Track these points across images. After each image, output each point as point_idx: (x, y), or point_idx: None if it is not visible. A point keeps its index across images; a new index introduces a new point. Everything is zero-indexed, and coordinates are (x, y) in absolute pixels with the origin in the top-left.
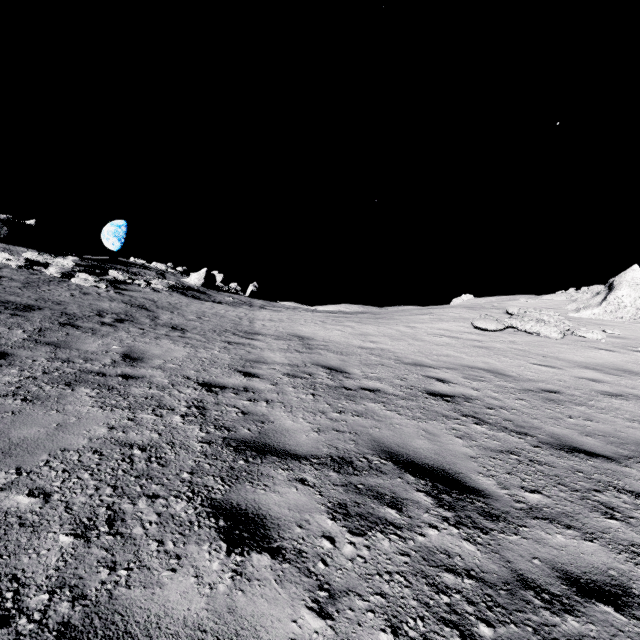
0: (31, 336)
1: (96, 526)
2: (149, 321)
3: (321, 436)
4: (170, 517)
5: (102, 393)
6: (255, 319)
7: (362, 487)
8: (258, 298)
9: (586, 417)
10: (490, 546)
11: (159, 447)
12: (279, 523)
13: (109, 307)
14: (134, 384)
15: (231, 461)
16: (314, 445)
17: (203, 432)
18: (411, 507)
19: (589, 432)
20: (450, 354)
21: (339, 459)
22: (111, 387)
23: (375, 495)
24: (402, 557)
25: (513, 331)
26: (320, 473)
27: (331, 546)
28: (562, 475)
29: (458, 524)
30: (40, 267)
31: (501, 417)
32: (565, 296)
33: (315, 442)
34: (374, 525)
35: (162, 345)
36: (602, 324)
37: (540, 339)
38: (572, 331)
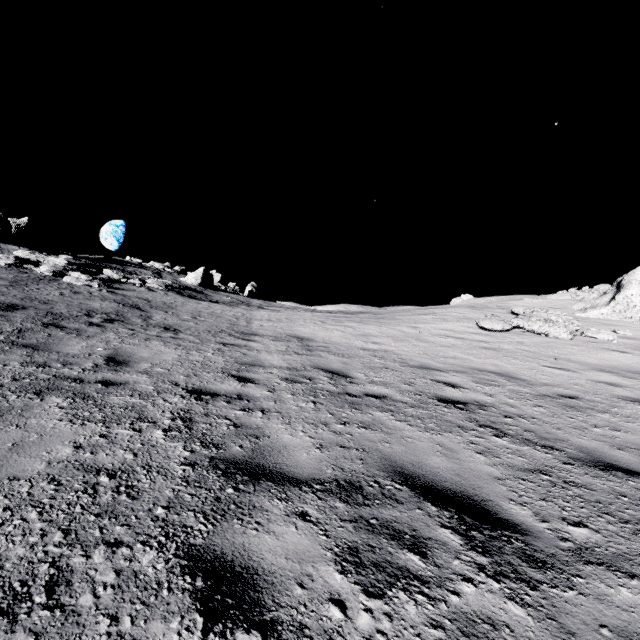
0: (8, 337)
1: (30, 594)
2: (141, 321)
3: (324, 454)
4: (132, 576)
5: (75, 403)
6: (252, 319)
7: (375, 523)
8: (256, 298)
9: (613, 426)
10: (543, 608)
11: (132, 472)
12: (274, 580)
13: (100, 307)
14: (114, 392)
15: (217, 489)
16: (316, 466)
17: (187, 451)
18: (437, 550)
19: (620, 444)
20: (457, 356)
21: (346, 484)
22: (87, 396)
23: (392, 534)
24: (434, 631)
25: (520, 331)
26: (324, 504)
27: (341, 616)
28: (605, 501)
29: (497, 575)
30: (31, 265)
31: (521, 427)
32: (570, 295)
33: (317, 462)
34: (394, 580)
35: (152, 347)
36: (611, 324)
37: (549, 340)
38: (581, 331)
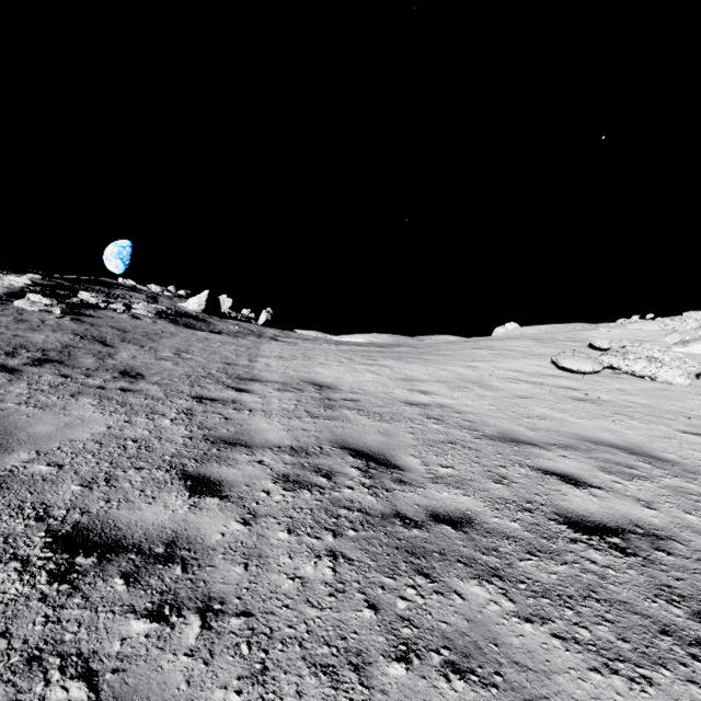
0: None
1: None
2: (92, 361)
3: None
4: None
5: None
6: (258, 355)
7: None
8: (272, 327)
9: None
10: None
11: None
12: None
13: (42, 340)
14: None
15: None
16: None
17: None
18: None
19: None
20: (547, 414)
21: None
22: None
23: None
24: None
25: (614, 373)
26: None
27: None
28: None
29: None
30: None
31: None
32: (657, 325)
33: None
34: None
35: (71, 410)
36: None
37: (659, 386)
38: (694, 373)
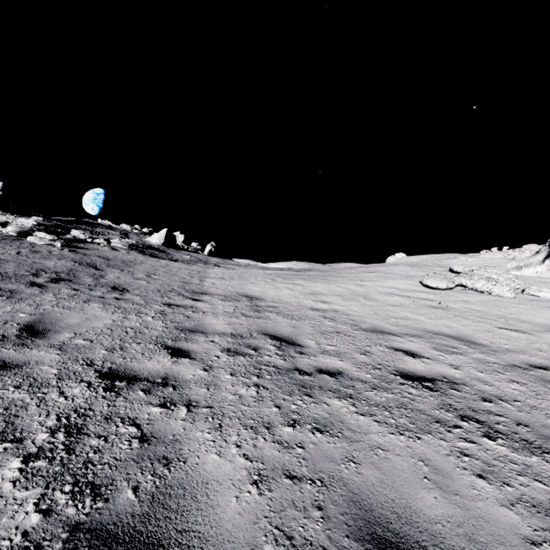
0: None
1: None
2: (91, 280)
3: (263, 498)
4: None
5: None
6: (206, 277)
7: None
8: (215, 256)
9: None
10: None
11: None
12: None
13: (53, 265)
14: None
15: None
16: (248, 533)
17: (39, 511)
18: None
19: None
20: (408, 316)
21: None
22: None
23: None
24: None
25: (463, 289)
26: None
27: None
28: None
29: None
30: None
31: (510, 418)
32: (502, 255)
33: (251, 521)
34: None
35: (87, 310)
36: (547, 282)
37: (493, 298)
38: (521, 289)
